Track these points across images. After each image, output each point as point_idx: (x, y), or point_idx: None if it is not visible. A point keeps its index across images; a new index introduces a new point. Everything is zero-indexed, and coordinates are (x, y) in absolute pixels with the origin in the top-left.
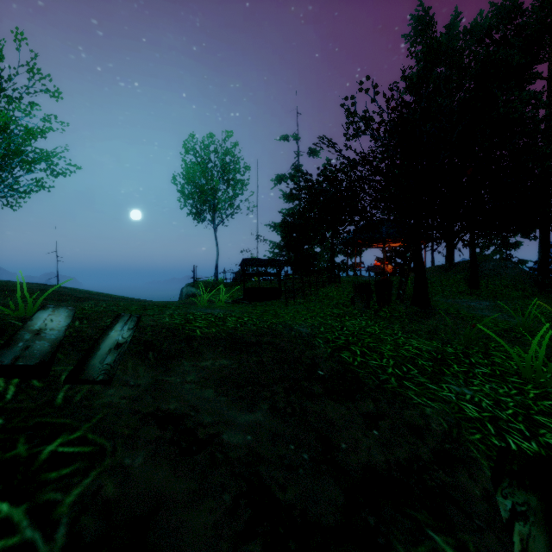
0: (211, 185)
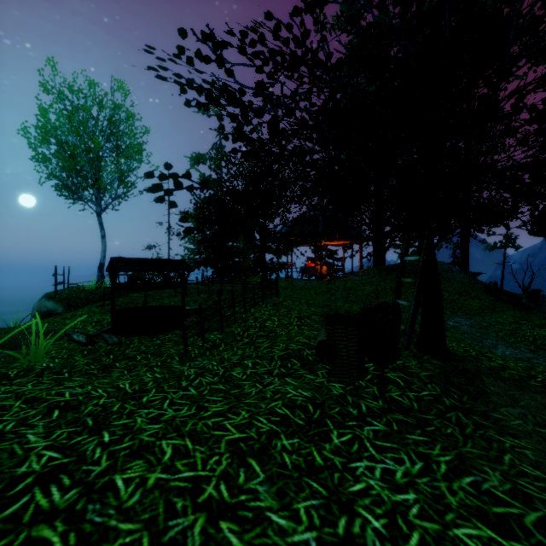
0: (95, 152)
